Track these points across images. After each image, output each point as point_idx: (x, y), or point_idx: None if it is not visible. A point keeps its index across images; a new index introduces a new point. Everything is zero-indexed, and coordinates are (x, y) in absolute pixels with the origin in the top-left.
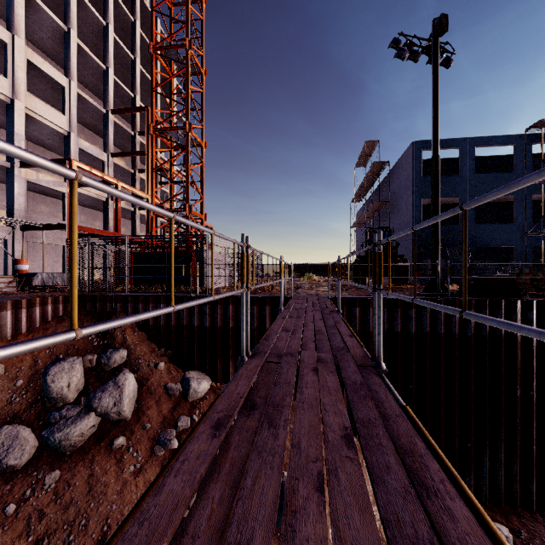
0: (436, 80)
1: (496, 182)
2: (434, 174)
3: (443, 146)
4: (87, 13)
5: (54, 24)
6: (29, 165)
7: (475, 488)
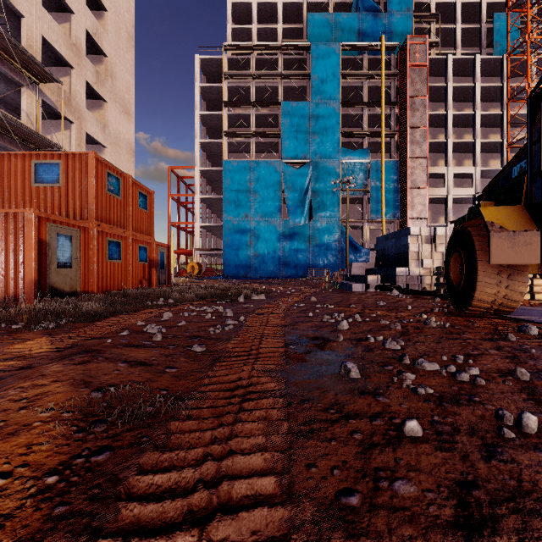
0: None
1: None
2: None
3: None
4: (488, 116)
5: (467, 143)
6: (452, 223)
7: None
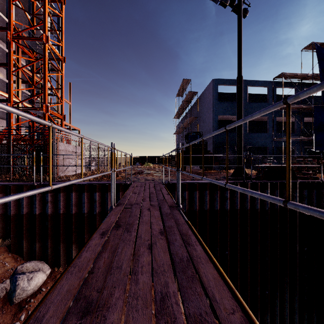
0: (240, 20)
1: (258, 108)
2: (239, 89)
3: (230, 84)
4: None
5: None
6: None
7: (270, 323)
